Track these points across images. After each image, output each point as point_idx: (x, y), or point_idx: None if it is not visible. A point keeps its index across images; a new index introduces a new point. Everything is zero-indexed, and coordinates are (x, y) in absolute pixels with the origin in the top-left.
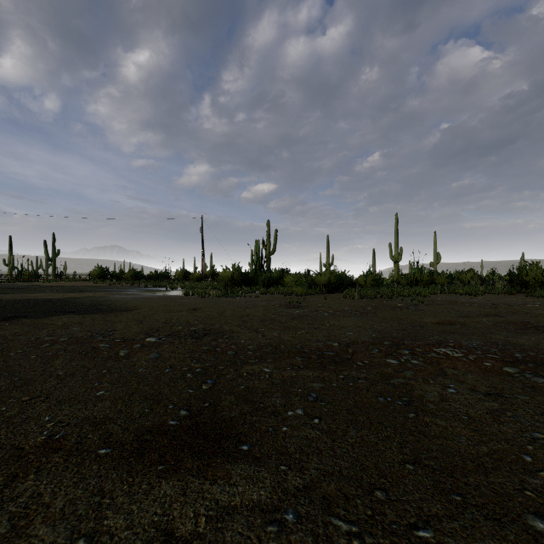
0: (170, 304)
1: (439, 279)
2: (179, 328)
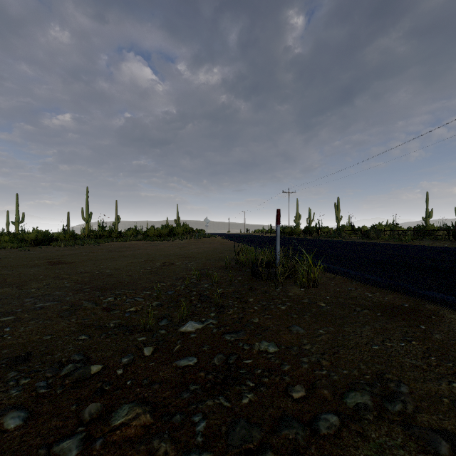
0: None
1: (114, 234)
2: None
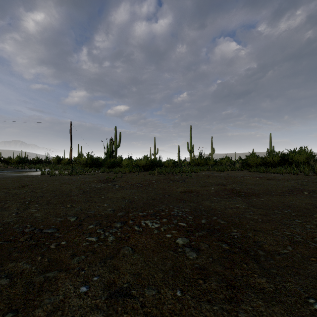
0: (11, 182)
1: (210, 162)
2: None
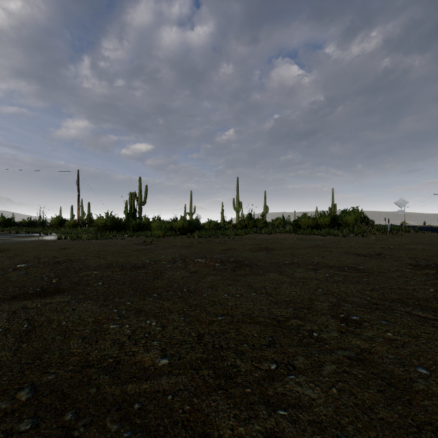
0: (41, 246)
1: (259, 224)
2: (46, 260)
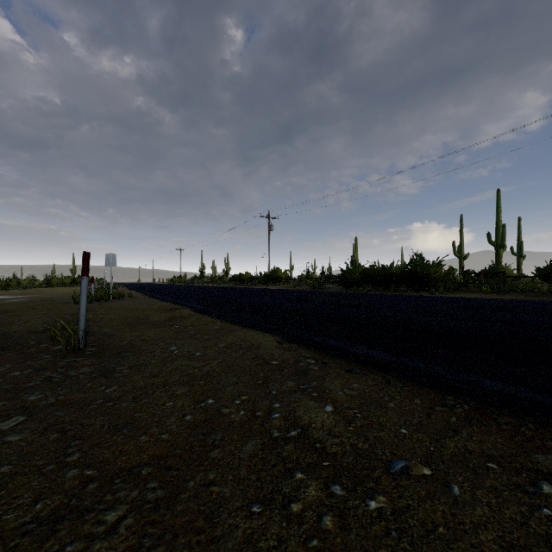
0: None
1: (12, 283)
2: None
